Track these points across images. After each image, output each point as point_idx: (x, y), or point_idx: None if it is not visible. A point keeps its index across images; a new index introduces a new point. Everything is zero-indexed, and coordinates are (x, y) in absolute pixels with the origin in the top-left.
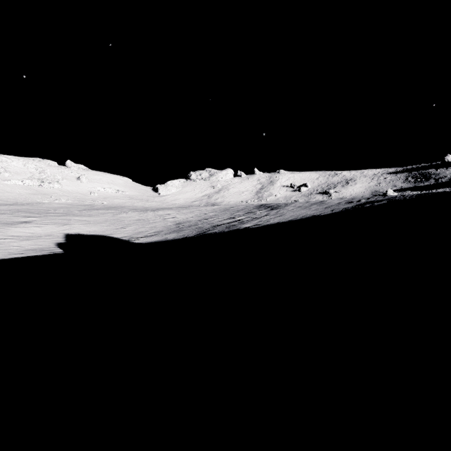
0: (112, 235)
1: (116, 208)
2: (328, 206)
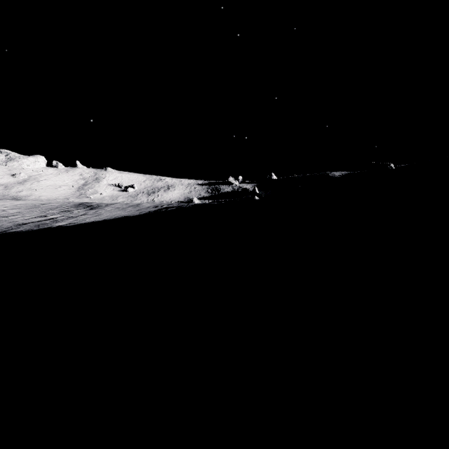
0: None
1: None
2: (139, 209)
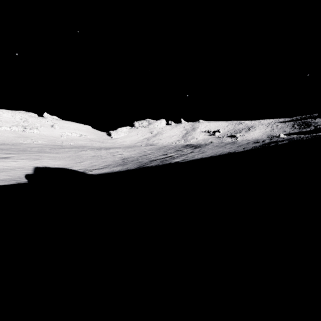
0: (71, 168)
1: (78, 148)
2: (239, 145)
